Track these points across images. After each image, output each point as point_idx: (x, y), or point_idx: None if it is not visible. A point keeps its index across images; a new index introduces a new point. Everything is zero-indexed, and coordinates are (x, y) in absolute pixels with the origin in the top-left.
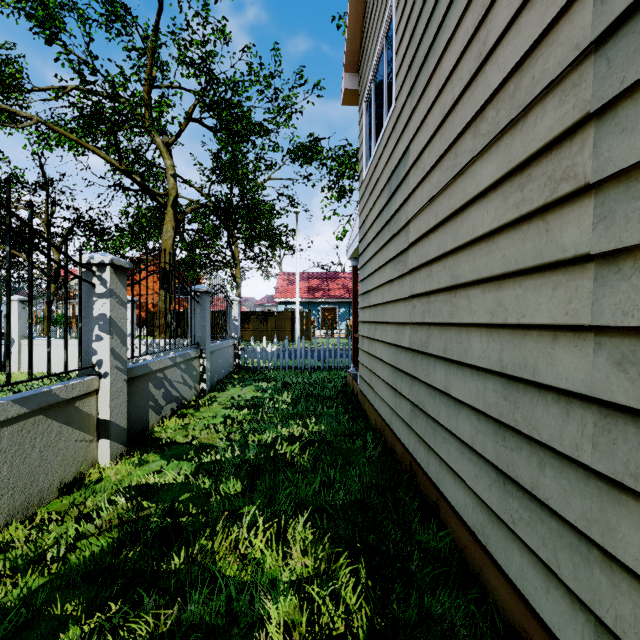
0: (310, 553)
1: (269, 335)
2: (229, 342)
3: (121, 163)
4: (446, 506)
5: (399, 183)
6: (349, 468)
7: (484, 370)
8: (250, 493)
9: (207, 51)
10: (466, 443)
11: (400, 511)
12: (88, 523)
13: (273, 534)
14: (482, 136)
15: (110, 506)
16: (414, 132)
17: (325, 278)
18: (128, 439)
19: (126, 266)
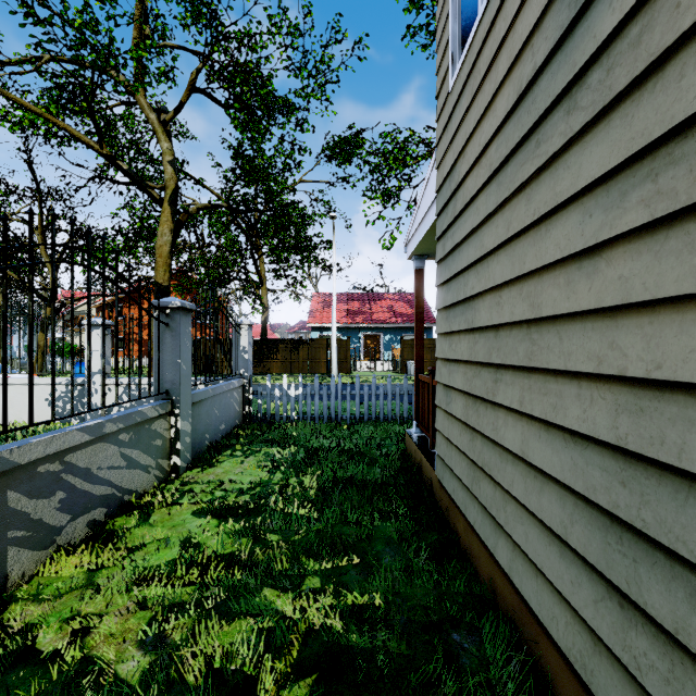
0: None
1: (301, 367)
2: (233, 383)
3: (102, 145)
4: None
5: None
6: None
7: None
8: None
9: None
10: None
11: None
12: None
13: None
14: None
15: None
16: None
17: (367, 300)
18: None
19: None
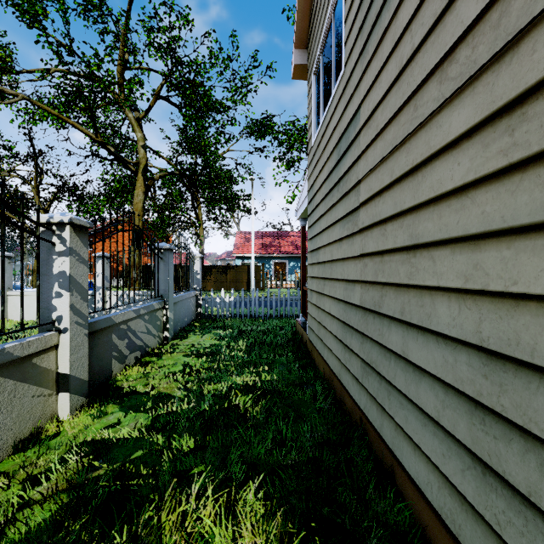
0: (261, 530)
1: (228, 286)
2: (191, 293)
3: (97, 135)
4: (403, 474)
5: (349, 145)
6: (300, 421)
7: (454, 339)
8: (203, 450)
9: (172, 35)
10: (429, 415)
11: (354, 476)
12: (35, 488)
13: (222, 508)
14: (451, 80)
15: (61, 466)
16: (365, 92)
17: (276, 236)
18: (90, 389)
19: (86, 225)
